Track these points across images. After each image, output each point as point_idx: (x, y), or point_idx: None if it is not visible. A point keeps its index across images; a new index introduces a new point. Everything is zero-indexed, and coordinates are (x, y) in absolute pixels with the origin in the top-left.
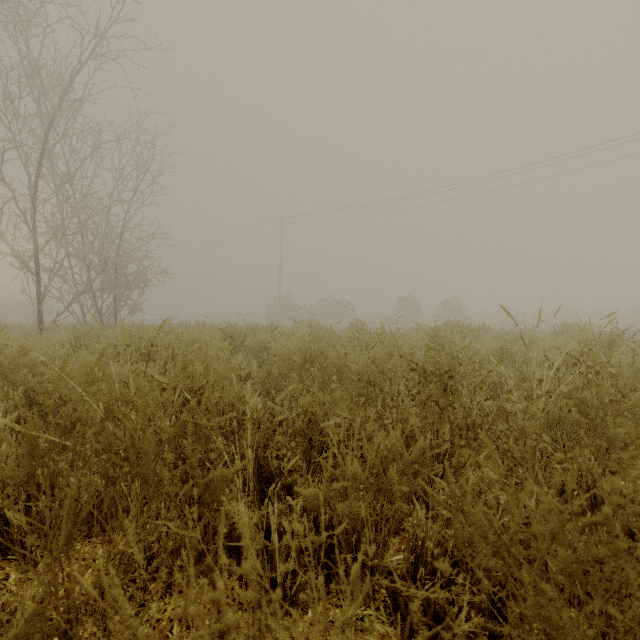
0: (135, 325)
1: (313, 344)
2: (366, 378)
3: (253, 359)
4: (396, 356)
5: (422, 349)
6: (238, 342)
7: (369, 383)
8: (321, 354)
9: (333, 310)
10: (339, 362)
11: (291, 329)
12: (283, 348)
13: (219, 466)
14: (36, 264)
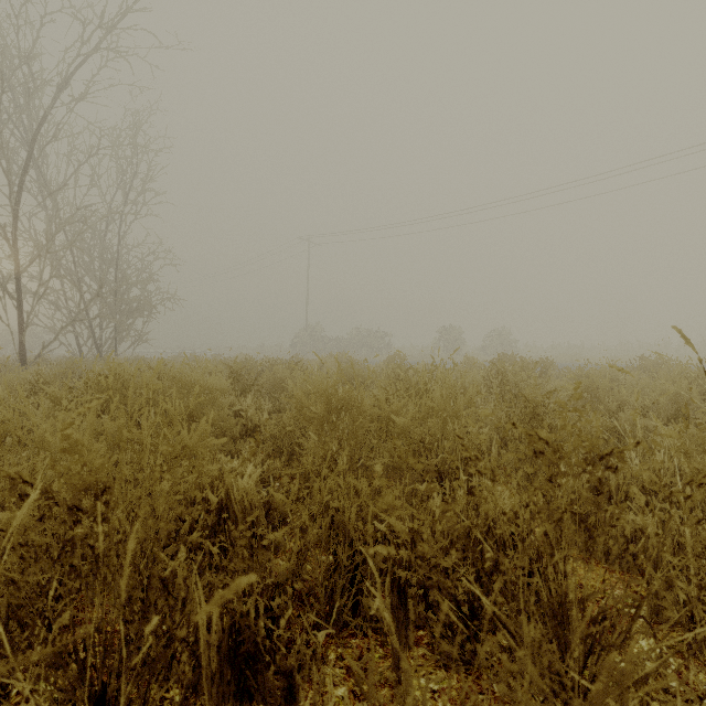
0: (136, 359)
1: (343, 383)
2: (418, 437)
3: (266, 402)
4: (461, 405)
5: (482, 390)
6: (250, 380)
7: (422, 445)
8: (352, 402)
9: (366, 342)
10: (378, 413)
11: (318, 364)
12: (298, 393)
13: (136, 659)
14: (17, 287)
